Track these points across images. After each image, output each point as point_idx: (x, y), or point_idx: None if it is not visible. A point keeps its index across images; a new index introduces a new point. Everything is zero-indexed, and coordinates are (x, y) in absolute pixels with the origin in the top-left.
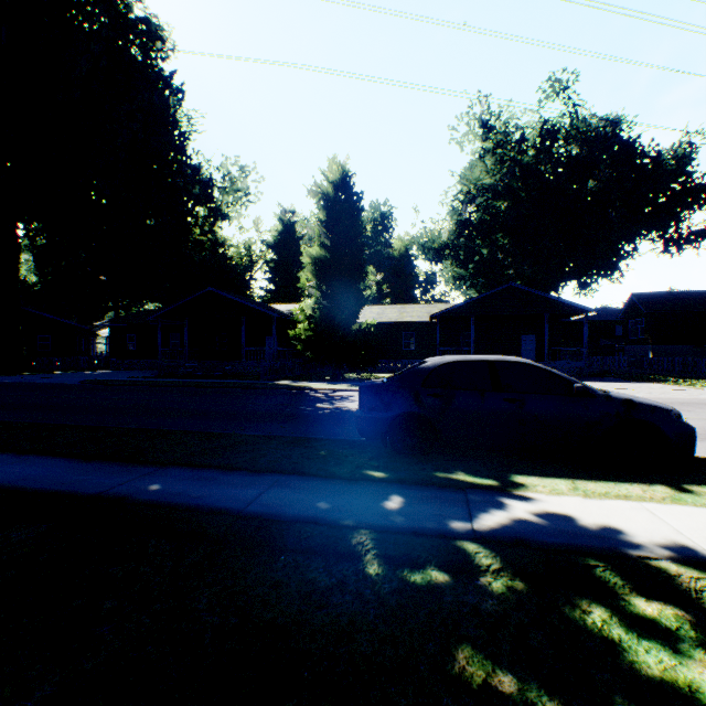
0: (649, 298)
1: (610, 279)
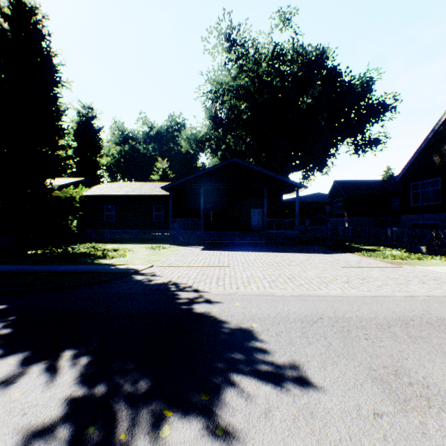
0: (345, 184)
1: (322, 172)
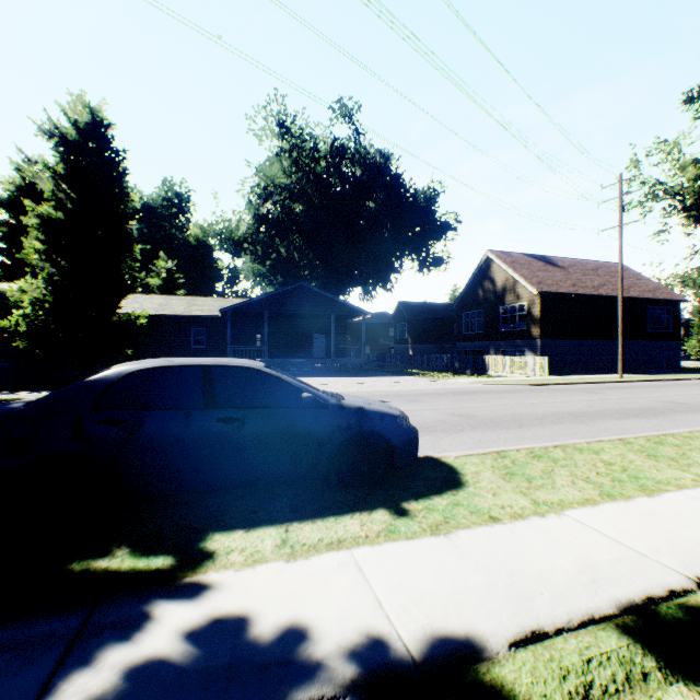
0: (410, 306)
1: (385, 289)
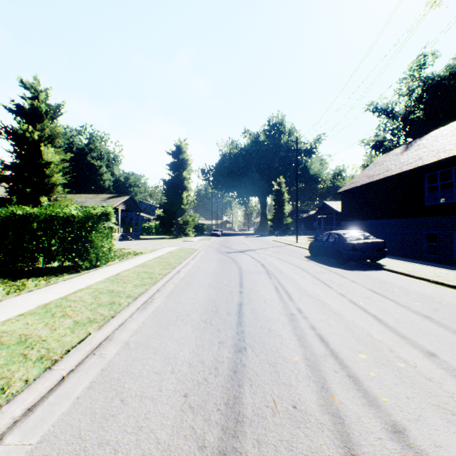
0: None
1: None
